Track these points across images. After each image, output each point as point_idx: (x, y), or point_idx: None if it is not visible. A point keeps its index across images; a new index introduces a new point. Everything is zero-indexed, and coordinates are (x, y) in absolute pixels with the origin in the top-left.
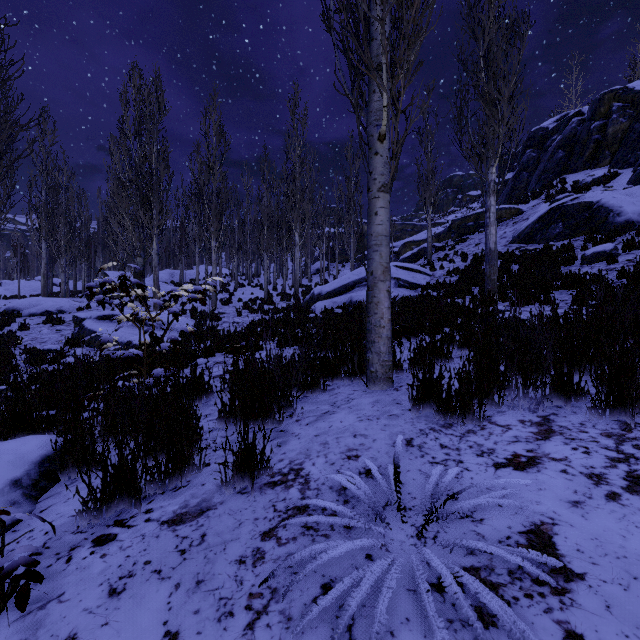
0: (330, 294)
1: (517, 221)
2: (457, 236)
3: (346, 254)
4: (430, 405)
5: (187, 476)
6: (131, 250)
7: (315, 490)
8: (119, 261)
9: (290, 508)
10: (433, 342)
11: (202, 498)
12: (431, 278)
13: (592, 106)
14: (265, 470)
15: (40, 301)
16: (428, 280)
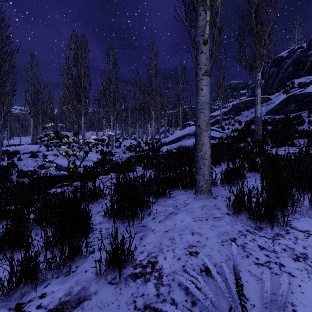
0: (170, 142)
1: (268, 104)
2: (235, 112)
3: (177, 123)
4: (242, 211)
5: (77, 262)
6: (72, 121)
7: (167, 286)
8: (67, 127)
9: (147, 306)
10: (234, 168)
11: (82, 286)
12: (223, 134)
13: (308, 43)
14: (130, 262)
15: (29, 146)
16: (221, 135)
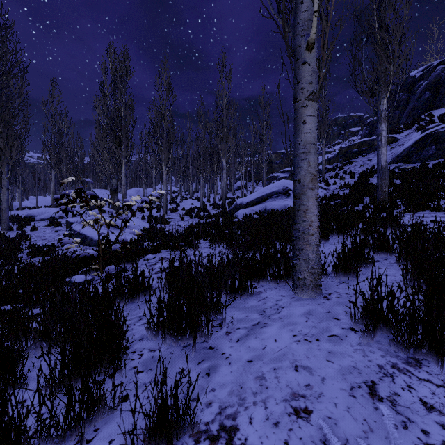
0: (249, 204)
1: (394, 147)
2: (344, 160)
3: (259, 175)
4: (379, 327)
5: (96, 421)
6: (108, 174)
7: None
8: (103, 182)
9: None
10: (354, 247)
11: None
12: (327, 191)
13: None
14: (188, 427)
15: (48, 210)
16: (324, 193)
